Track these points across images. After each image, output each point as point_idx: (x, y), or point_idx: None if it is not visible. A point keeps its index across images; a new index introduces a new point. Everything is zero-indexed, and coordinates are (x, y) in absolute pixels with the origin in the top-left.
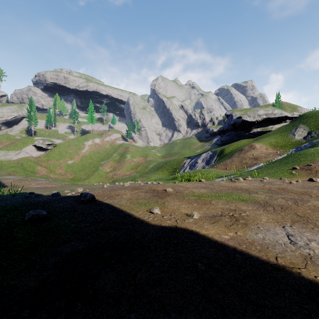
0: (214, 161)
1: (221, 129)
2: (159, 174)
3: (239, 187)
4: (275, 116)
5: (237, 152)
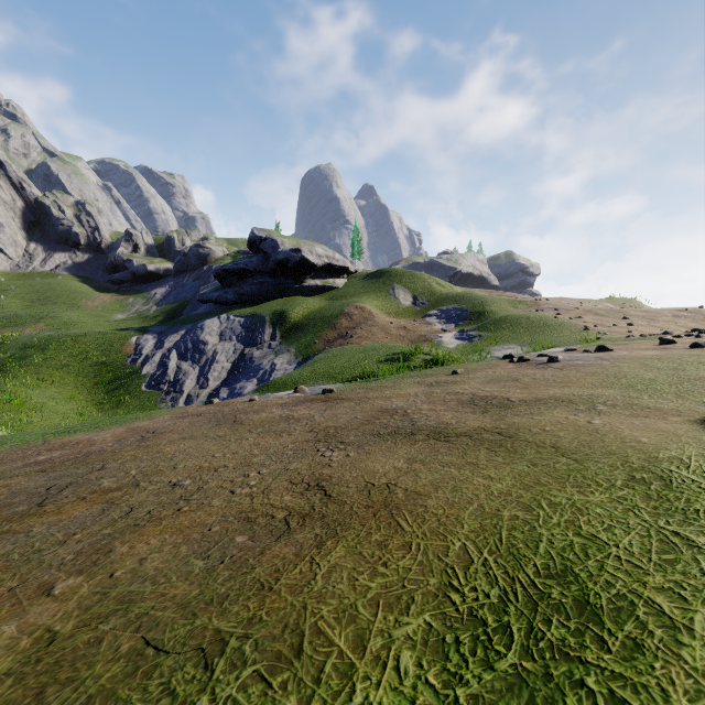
0: (269, 337)
1: (241, 266)
2: (38, 387)
3: None
4: (339, 263)
5: (341, 318)
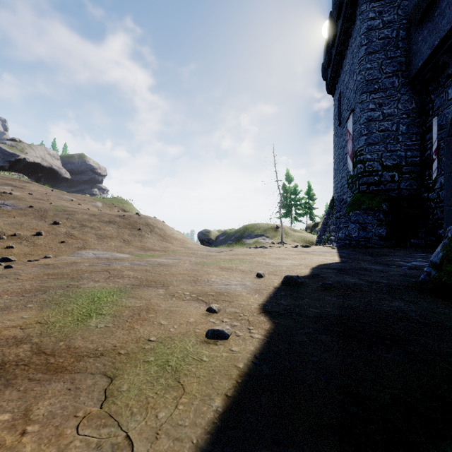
0: None
1: None
2: None
3: (17, 290)
4: None
5: None
